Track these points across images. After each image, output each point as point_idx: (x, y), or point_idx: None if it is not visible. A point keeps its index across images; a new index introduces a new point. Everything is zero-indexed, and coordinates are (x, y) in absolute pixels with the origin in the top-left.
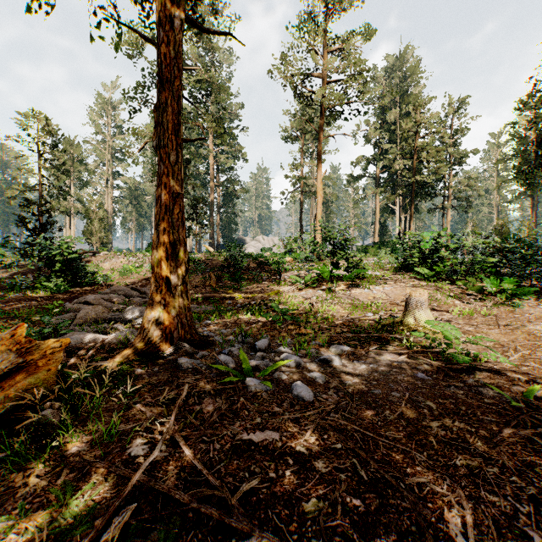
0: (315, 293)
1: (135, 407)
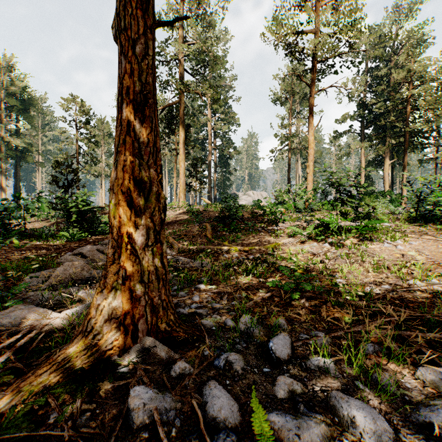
0: (321, 247)
1: None
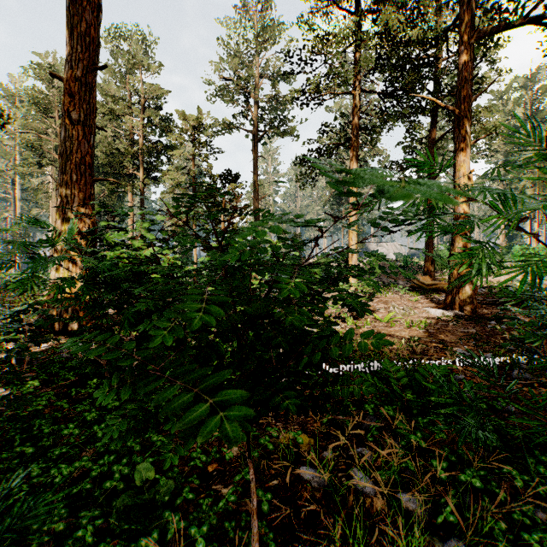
0: None
1: None
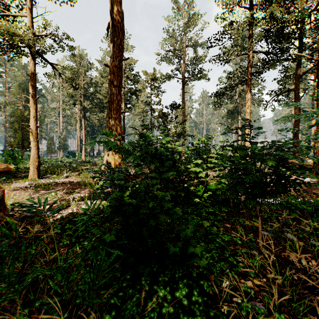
0: None
1: None
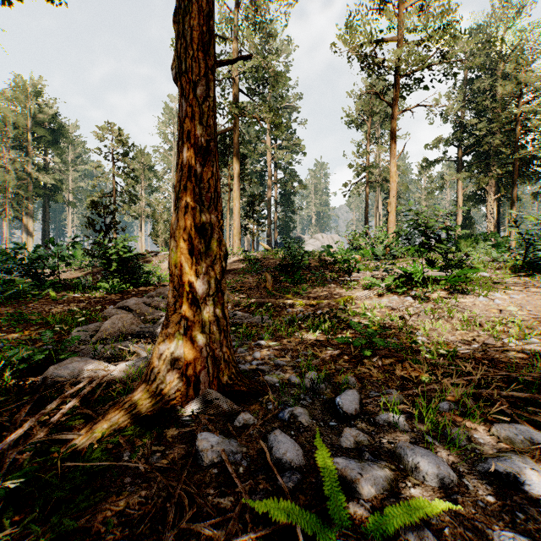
0: (402, 301)
1: None
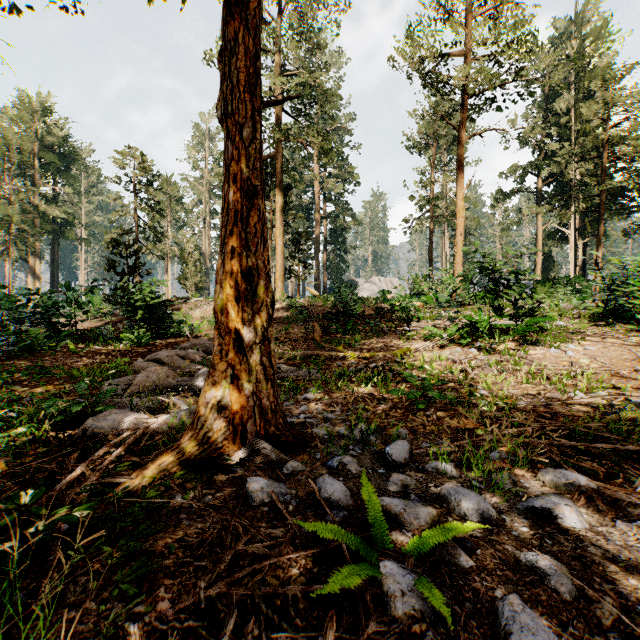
0: (466, 353)
1: (127, 634)
